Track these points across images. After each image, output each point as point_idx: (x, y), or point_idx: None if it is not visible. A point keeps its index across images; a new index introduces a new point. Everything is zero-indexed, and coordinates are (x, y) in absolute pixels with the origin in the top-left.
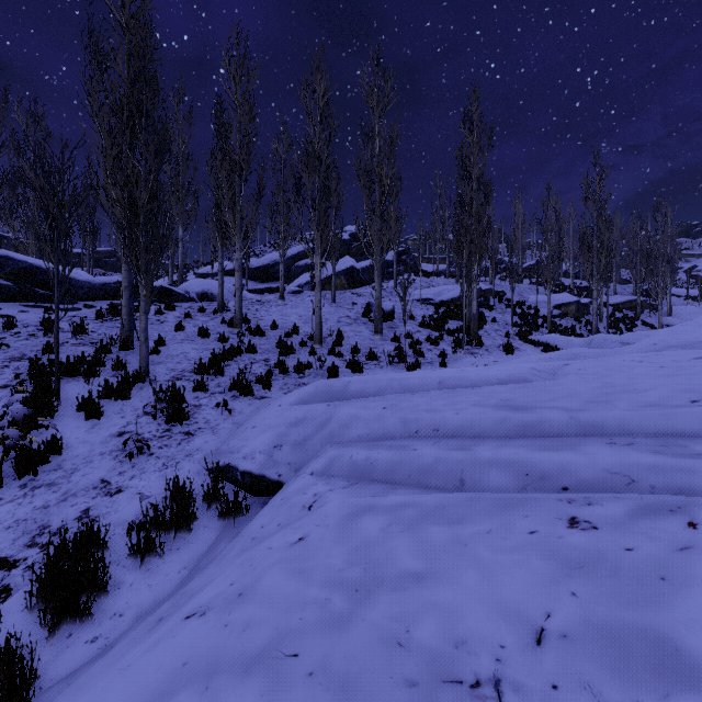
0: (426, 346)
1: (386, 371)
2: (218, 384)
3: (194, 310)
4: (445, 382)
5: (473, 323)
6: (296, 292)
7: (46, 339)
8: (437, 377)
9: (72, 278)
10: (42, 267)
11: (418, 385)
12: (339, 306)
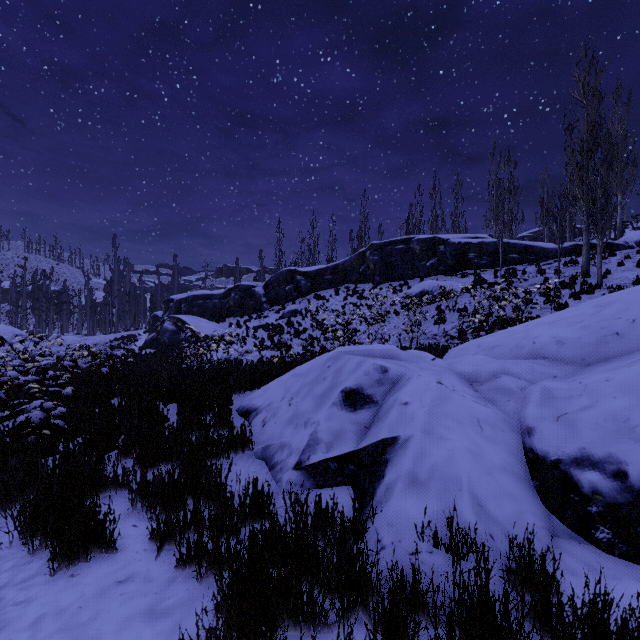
0: None
1: None
2: None
3: (632, 254)
4: None
5: None
6: None
7: (541, 277)
8: None
9: (545, 248)
10: (530, 245)
11: None
12: None
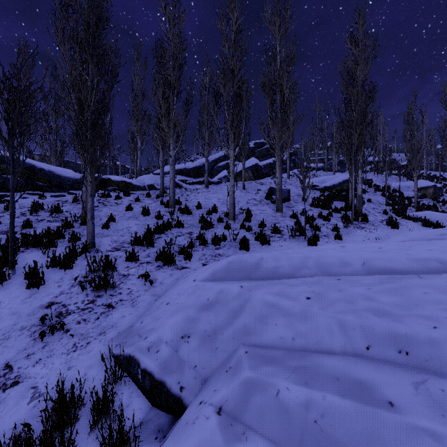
0: (319, 221)
1: (289, 243)
2: (148, 254)
3: (143, 196)
4: (371, 263)
5: (358, 202)
6: (217, 183)
7: (31, 217)
8: (358, 257)
9: (62, 174)
10: (41, 167)
11: (338, 266)
12: (247, 192)
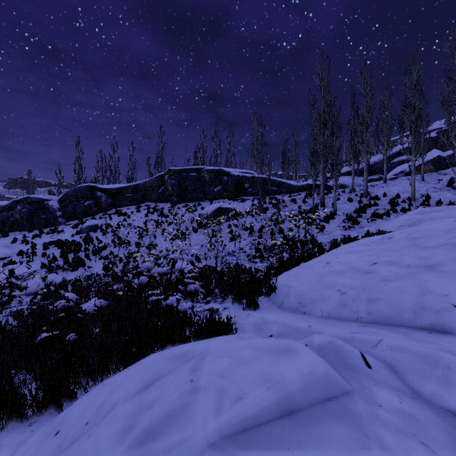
0: None
1: None
2: (365, 216)
3: (339, 192)
4: None
5: None
6: (393, 178)
7: (295, 205)
8: None
9: (292, 184)
10: (283, 181)
11: None
12: (427, 183)
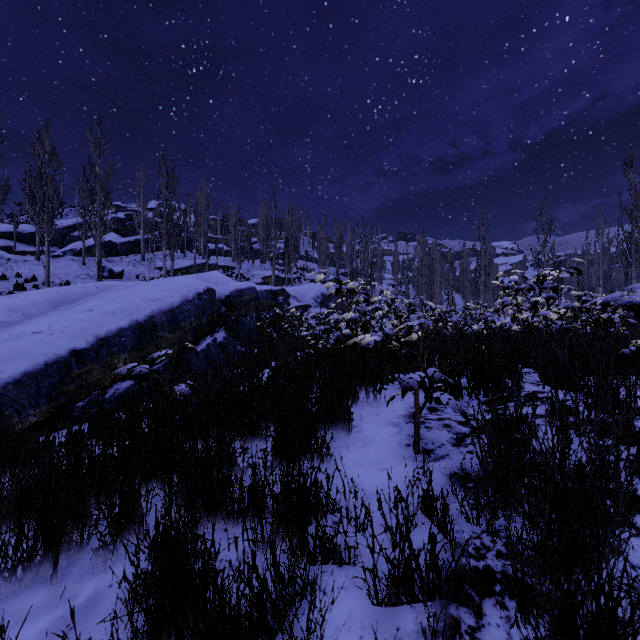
0: None
1: None
2: None
3: None
4: None
5: None
6: (57, 256)
7: None
8: None
9: None
10: None
11: None
12: (87, 268)
